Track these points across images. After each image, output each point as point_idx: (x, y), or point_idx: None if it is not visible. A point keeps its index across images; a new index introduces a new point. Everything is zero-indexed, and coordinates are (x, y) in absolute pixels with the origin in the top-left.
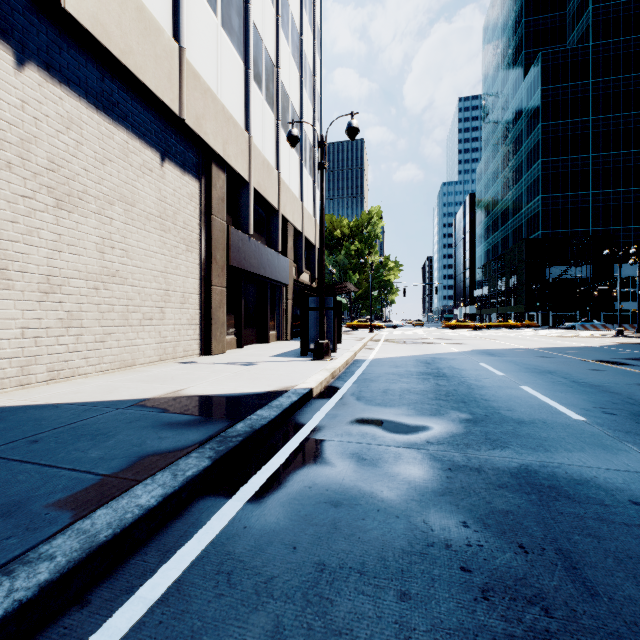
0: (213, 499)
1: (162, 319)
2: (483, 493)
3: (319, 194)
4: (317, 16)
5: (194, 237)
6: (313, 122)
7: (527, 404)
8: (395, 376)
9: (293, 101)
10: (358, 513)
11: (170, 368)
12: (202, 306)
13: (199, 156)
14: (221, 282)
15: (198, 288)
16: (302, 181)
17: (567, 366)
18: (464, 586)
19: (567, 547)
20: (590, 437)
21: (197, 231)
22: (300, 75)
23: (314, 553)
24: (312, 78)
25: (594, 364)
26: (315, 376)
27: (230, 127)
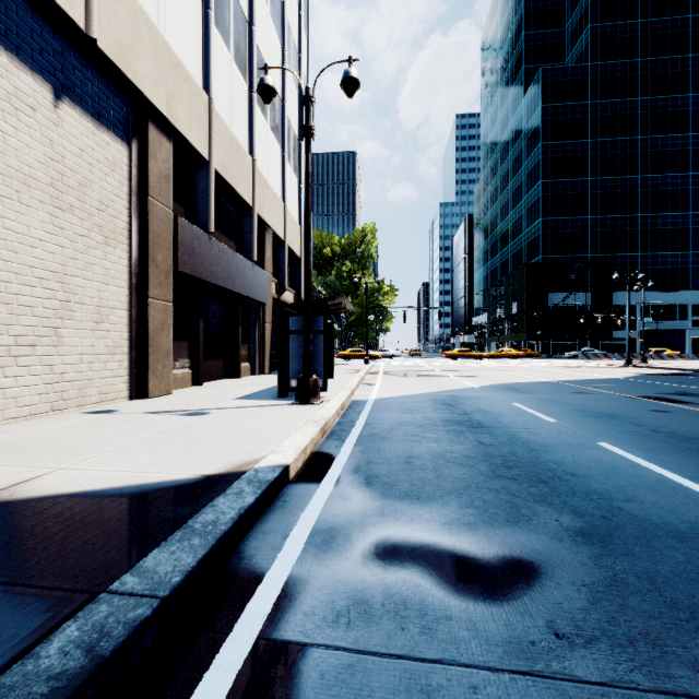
0: None
1: (56, 345)
2: None
3: None
4: None
5: (119, 226)
6: (298, 110)
7: (643, 482)
8: (414, 428)
9: (273, 76)
10: None
11: (60, 424)
12: (133, 327)
13: (128, 109)
14: (165, 294)
15: (126, 301)
16: (284, 177)
17: (620, 406)
18: None
19: None
20: None
21: (124, 218)
22: (282, 47)
23: None
24: (297, 56)
25: (647, 402)
26: (295, 436)
27: (179, 78)
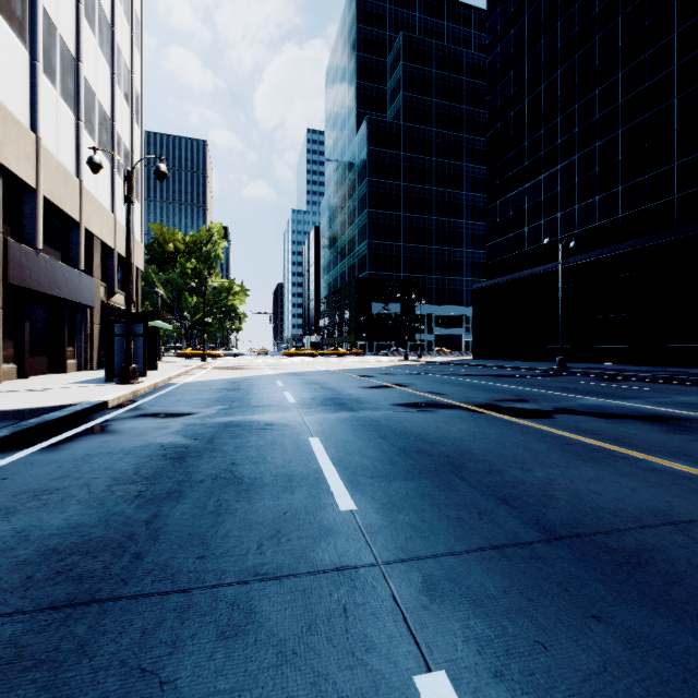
0: (14, 450)
1: None
2: (197, 430)
3: (139, 206)
4: (136, 5)
5: None
6: (130, 124)
7: (274, 399)
8: (196, 392)
9: (101, 99)
10: (117, 442)
11: None
12: None
13: None
14: None
15: None
16: (114, 191)
17: (335, 379)
18: (158, 449)
19: (216, 437)
20: (285, 408)
21: None
22: (112, 70)
23: (85, 453)
24: (129, 75)
25: (354, 378)
26: (114, 394)
27: (9, 126)
